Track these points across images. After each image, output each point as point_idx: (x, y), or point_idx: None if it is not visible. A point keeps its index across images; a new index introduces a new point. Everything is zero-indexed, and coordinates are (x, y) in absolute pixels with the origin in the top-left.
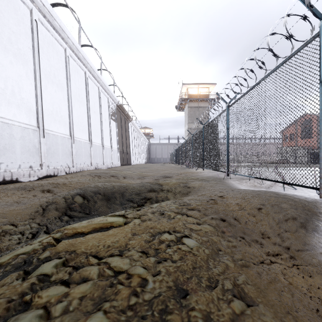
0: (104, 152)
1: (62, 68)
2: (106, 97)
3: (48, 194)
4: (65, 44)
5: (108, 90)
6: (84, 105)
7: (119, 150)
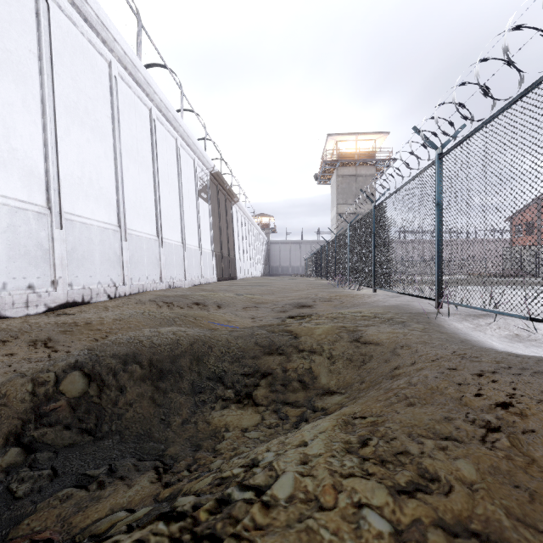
0: (186, 257)
1: (103, 98)
2: (192, 159)
3: (39, 352)
4: (110, 52)
5: (194, 146)
6: (148, 171)
7: (215, 253)
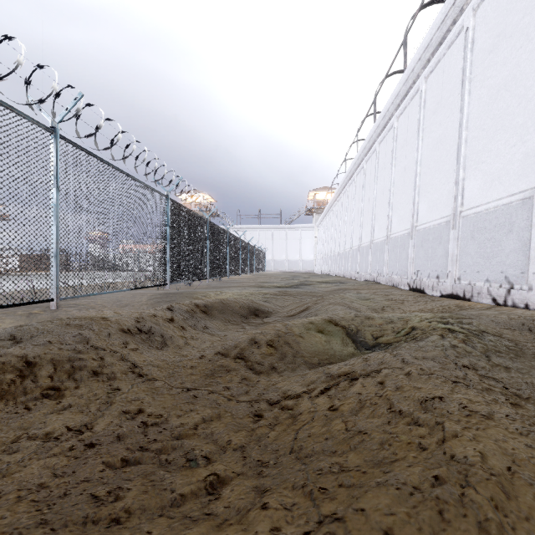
0: None
1: None
2: None
3: None
4: None
5: None
6: None
7: None
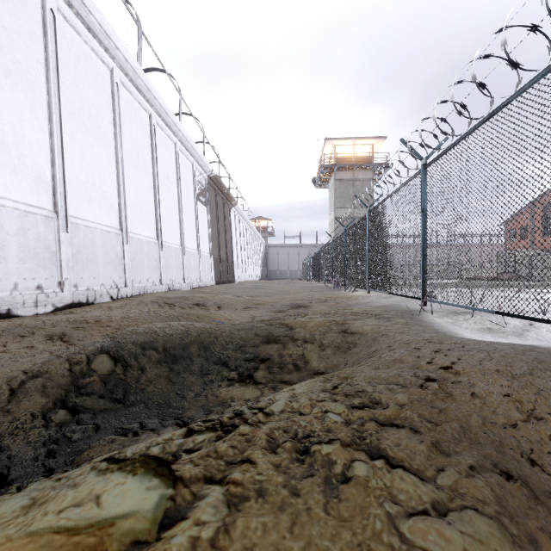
0: (185, 260)
1: (106, 105)
2: (190, 162)
3: (57, 345)
4: (112, 60)
5: (193, 150)
6: (148, 175)
7: (213, 256)
